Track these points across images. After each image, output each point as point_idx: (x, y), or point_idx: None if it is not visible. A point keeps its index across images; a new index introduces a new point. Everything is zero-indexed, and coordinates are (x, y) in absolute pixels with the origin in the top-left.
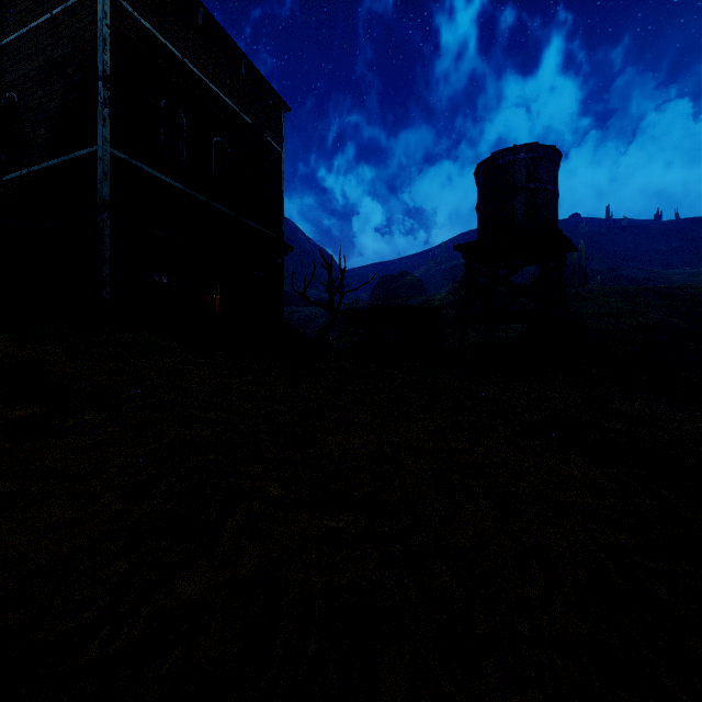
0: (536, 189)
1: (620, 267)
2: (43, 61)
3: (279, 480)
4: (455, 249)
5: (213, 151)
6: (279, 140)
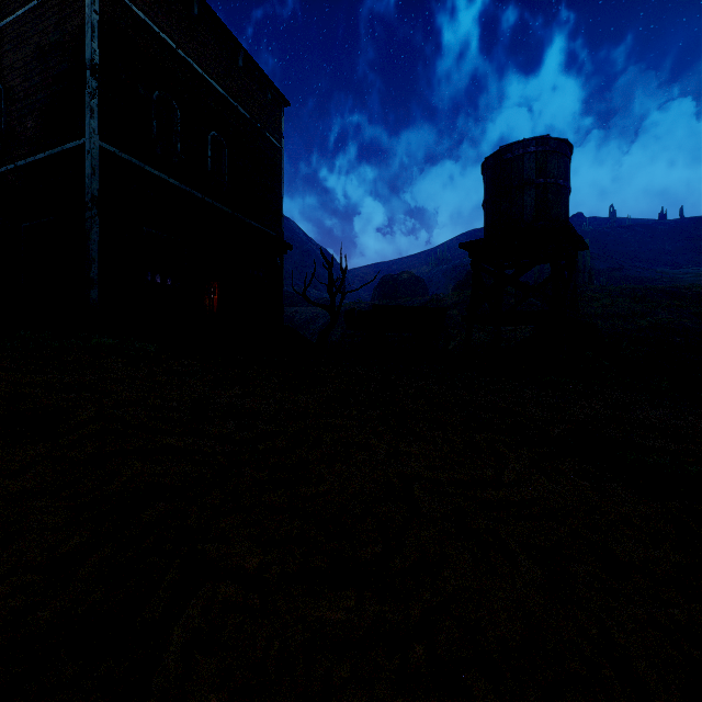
0: (547, 184)
1: (624, 266)
2: (29, 51)
3: (259, 540)
4: (461, 247)
5: (209, 146)
6: (278, 136)
